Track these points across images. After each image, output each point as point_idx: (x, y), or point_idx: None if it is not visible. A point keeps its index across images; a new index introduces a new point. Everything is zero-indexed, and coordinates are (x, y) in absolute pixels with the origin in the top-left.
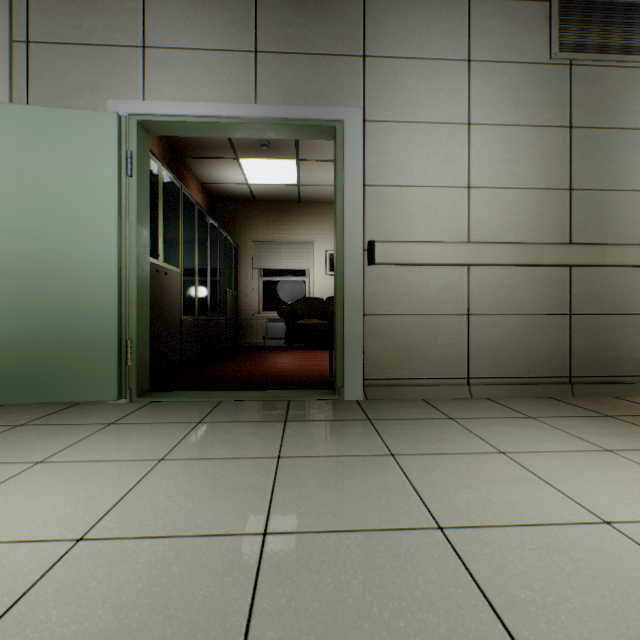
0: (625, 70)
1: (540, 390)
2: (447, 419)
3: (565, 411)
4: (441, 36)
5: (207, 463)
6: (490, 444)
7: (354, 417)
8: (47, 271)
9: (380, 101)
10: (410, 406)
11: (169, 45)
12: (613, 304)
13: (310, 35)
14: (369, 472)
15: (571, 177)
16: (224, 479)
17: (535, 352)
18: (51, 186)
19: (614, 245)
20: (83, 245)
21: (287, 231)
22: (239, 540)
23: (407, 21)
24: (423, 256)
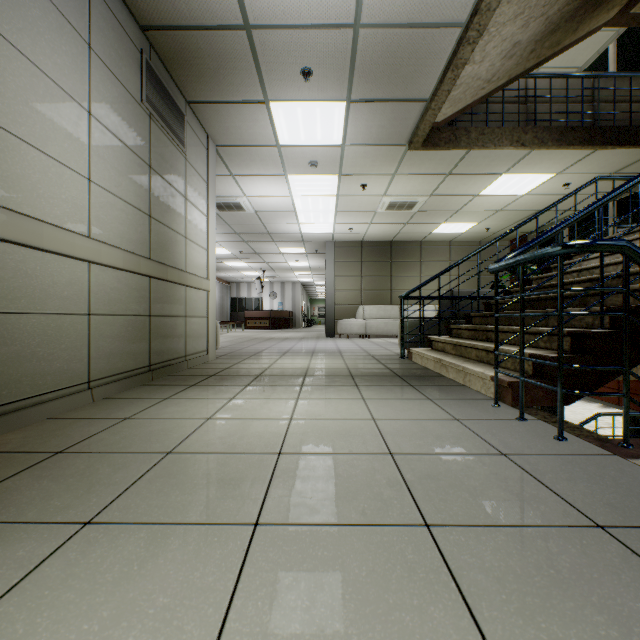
0: (172, 145)
1: (137, 380)
2: (127, 420)
3: (173, 389)
4: None
5: (4, 614)
6: (194, 418)
7: (32, 460)
8: None
9: None
10: (61, 426)
11: None
12: (168, 309)
13: None
14: (192, 466)
15: (151, 207)
16: (107, 574)
17: (134, 348)
18: None
19: (171, 267)
20: None
21: None
22: (261, 539)
23: None
24: (54, 242)
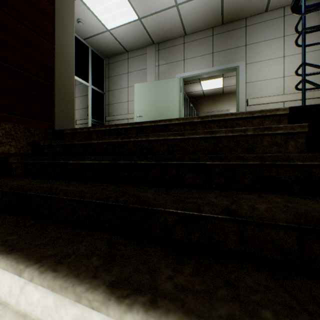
0: None
1: None
2: None
3: None
4: (273, 32)
5: None
6: None
7: None
8: (164, 117)
9: (251, 57)
10: None
11: (190, 57)
12: None
13: (228, 44)
14: None
15: None
16: None
17: None
18: (165, 97)
19: None
20: (171, 110)
21: (217, 107)
22: None
23: (260, 31)
24: (266, 101)
